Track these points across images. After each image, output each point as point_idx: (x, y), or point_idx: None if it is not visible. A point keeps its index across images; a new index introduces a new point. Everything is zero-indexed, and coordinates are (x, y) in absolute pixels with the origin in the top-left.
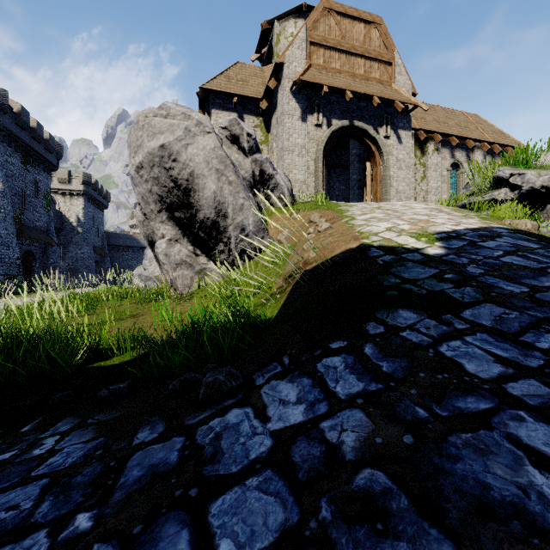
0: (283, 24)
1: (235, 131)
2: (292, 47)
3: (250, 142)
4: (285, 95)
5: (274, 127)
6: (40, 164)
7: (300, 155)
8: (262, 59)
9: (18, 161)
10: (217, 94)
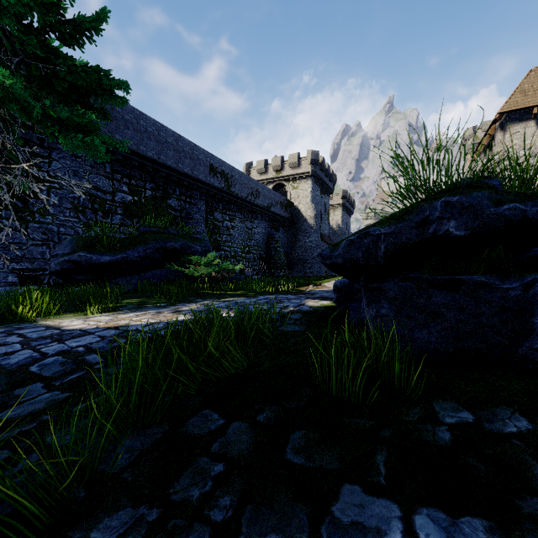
0: None
1: None
2: None
3: None
4: None
5: None
6: (326, 191)
7: None
8: None
9: (319, 193)
10: (513, 112)
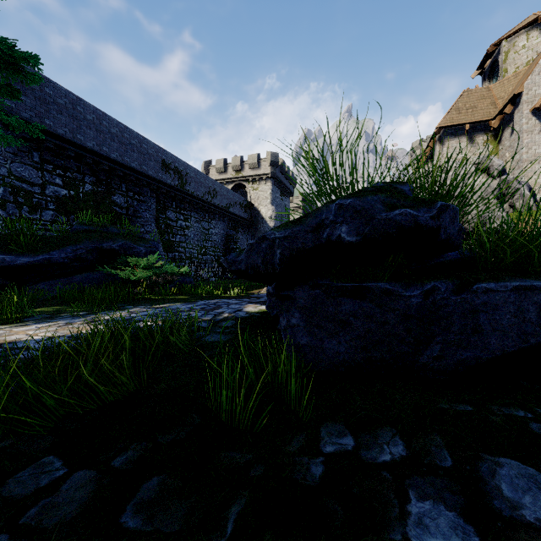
0: (512, 41)
1: (486, 164)
2: (531, 76)
3: (498, 169)
4: (524, 117)
5: (506, 140)
6: (286, 194)
7: (540, 163)
8: (483, 72)
9: (279, 195)
10: (450, 127)
